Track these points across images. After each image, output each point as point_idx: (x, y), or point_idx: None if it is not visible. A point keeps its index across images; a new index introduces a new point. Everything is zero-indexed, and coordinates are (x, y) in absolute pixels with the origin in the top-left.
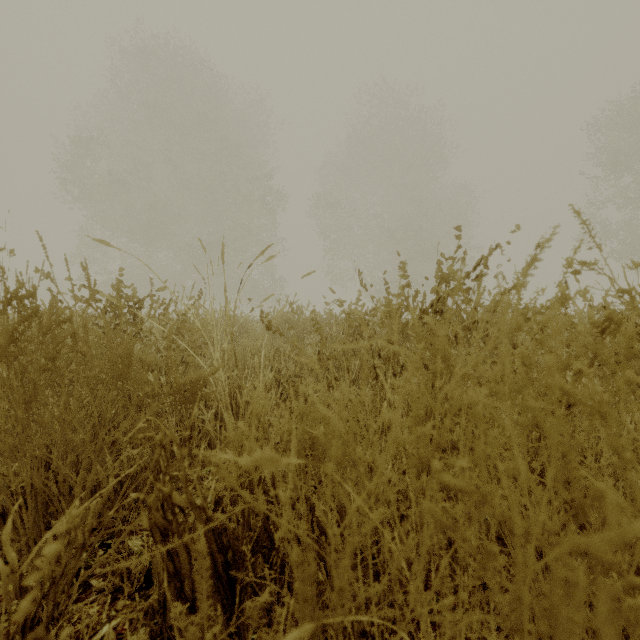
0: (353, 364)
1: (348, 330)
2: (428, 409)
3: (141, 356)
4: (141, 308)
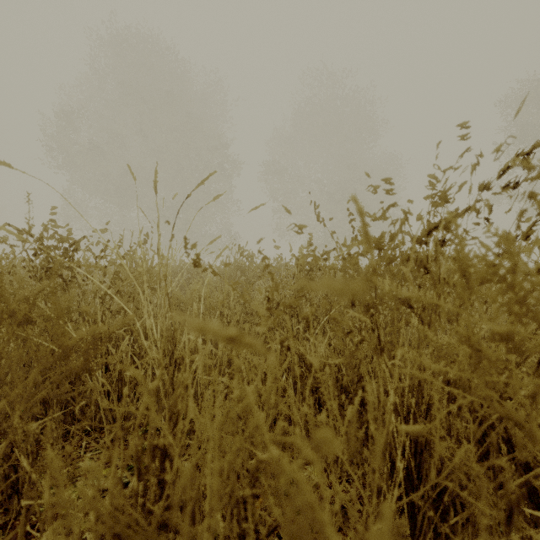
0: (304, 310)
1: (299, 274)
2: (421, 378)
3: (60, 303)
4: (77, 250)
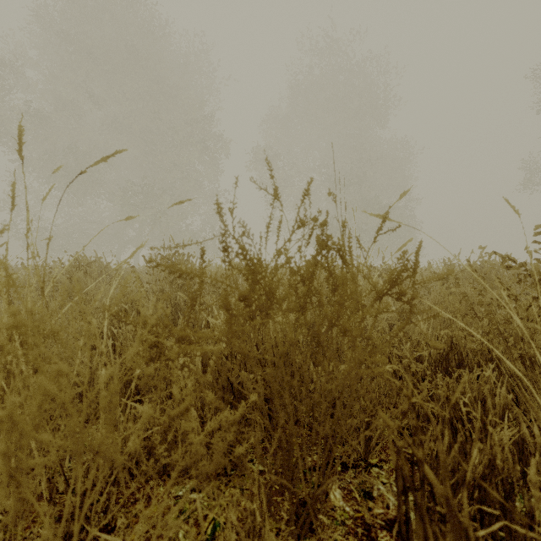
0: None
1: None
2: None
3: None
4: None
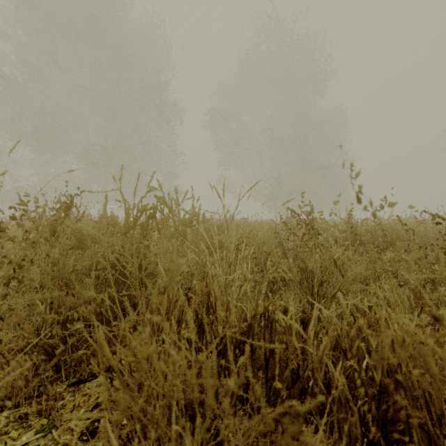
0: None
1: None
2: None
3: None
4: None
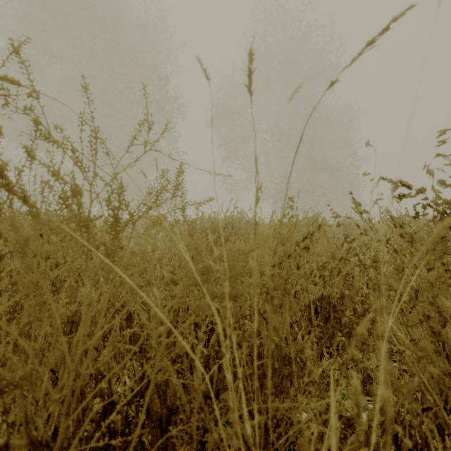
0: None
1: None
2: None
3: None
4: None
